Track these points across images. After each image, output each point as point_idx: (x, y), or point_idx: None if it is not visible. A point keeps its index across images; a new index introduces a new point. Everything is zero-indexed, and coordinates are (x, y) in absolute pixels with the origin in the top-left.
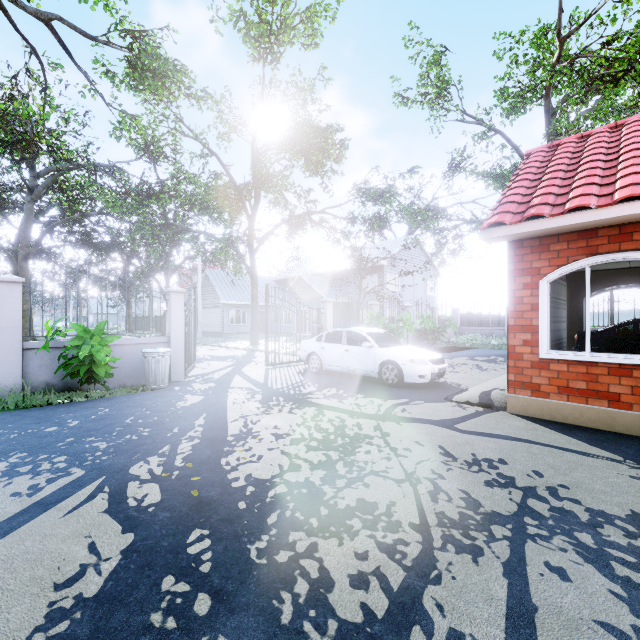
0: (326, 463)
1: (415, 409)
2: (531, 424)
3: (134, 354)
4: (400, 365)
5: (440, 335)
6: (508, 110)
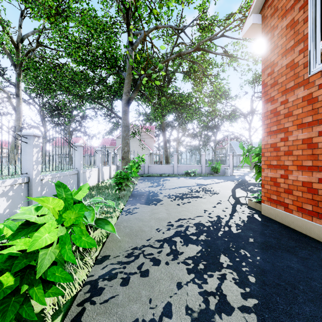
0: None
1: None
2: None
3: (222, 168)
4: None
5: None
6: None
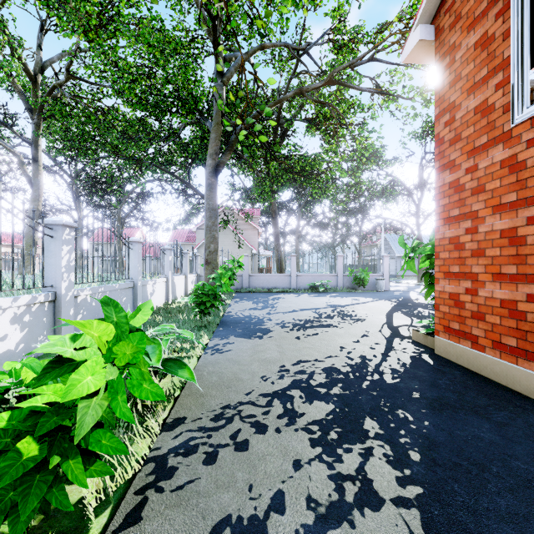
0: None
1: None
2: None
3: (371, 279)
4: None
5: None
6: None
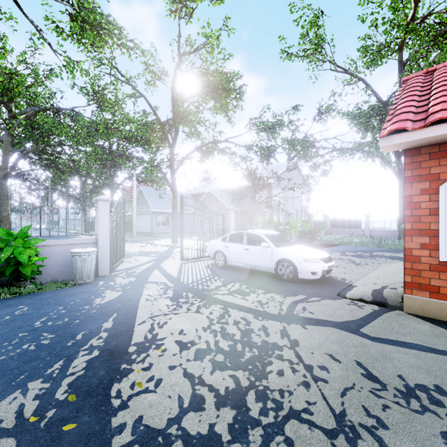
0: (234, 394)
1: (315, 307)
2: (436, 328)
3: (65, 253)
4: (295, 263)
5: (315, 235)
6: (368, 63)
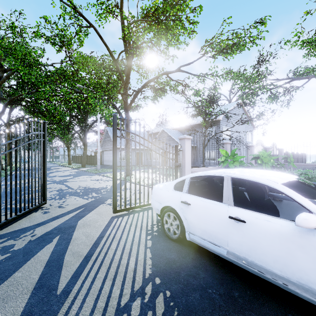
0: None
1: None
2: None
3: None
4: None
5: None
6: None
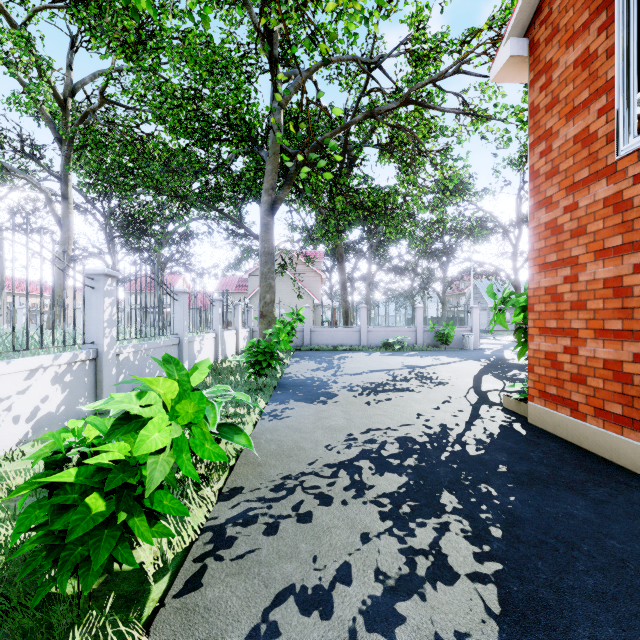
0: None
1: None
2: None
3: (457, 335)
4: None
5: None
6: None
